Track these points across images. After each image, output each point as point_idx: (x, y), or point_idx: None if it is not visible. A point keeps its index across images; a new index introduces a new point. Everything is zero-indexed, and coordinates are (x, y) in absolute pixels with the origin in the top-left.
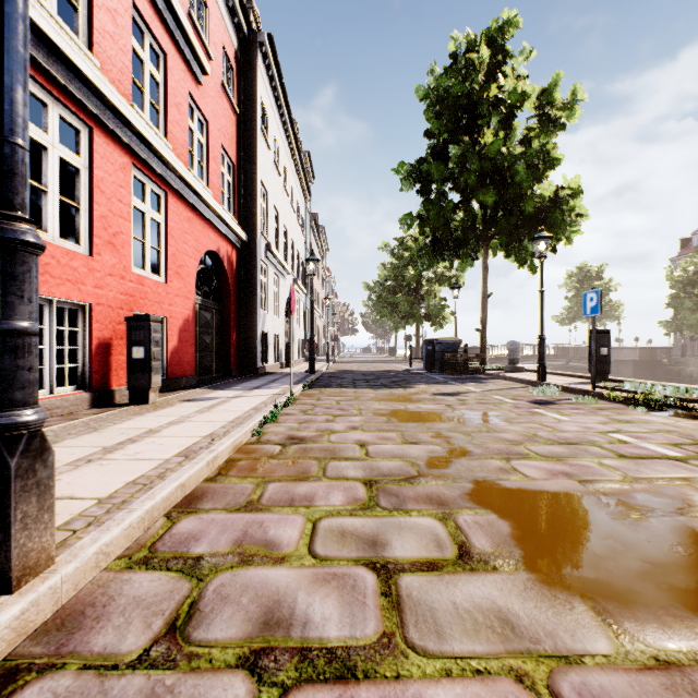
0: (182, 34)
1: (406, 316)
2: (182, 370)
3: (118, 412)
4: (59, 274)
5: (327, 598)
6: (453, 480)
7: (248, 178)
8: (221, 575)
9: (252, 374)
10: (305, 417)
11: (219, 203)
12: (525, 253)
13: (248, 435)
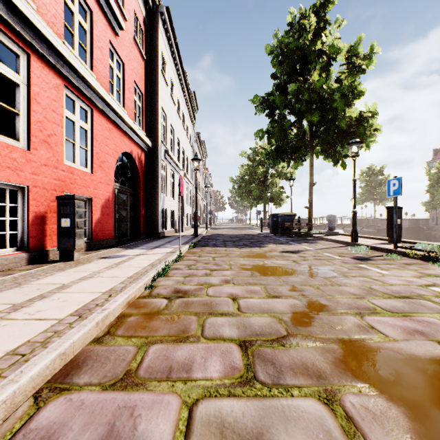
0: None
1: (257, 199)
2: (104, 234)
3: (46, 268)
4: None
5: None
6: (321, 341)
7: (152, 104)
8: None
9: (155, 237)
10: (189, 271)
11: (132, 120)
12: (338, 156)
13: (141, 289)
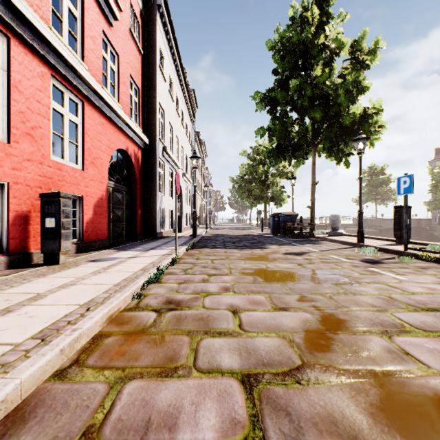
0: None
1: (258, 198)
2: (97, 235)
3: (26, 273)
4: None
5: None
6: (346, 375)
7: (149, 100)
8: None
9: (152, 237)
10: (185, 276)
11: (128, 115)
12: (341, 154)
13: (128, 300)
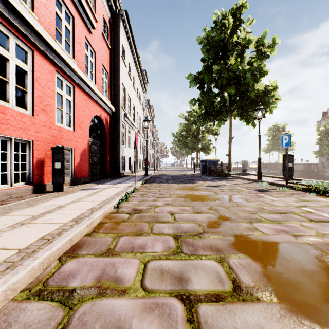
0: (82, 7)
1: (191, 148)
2: (82, 174)
3: (46, 196)
4: (15, 124)
5: (152, 324)
6: (223, 235)
7: (115, 80)
8: (85, 304)
9: (117, 176)
10: (142, 198)
11: (101, 92)
12: (250, 117)
13: (111, 208)
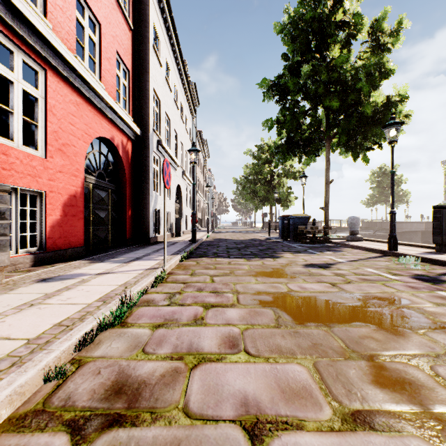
0: None
1: (263, 200)
2: (67, 242)
3: None
4: None
5: None
6: None
7: (141, 84)
8: None
9: (145, 243)
10: (168, 309)
11: (113, 99)
12: (359, 148)
13: (30, 388)
